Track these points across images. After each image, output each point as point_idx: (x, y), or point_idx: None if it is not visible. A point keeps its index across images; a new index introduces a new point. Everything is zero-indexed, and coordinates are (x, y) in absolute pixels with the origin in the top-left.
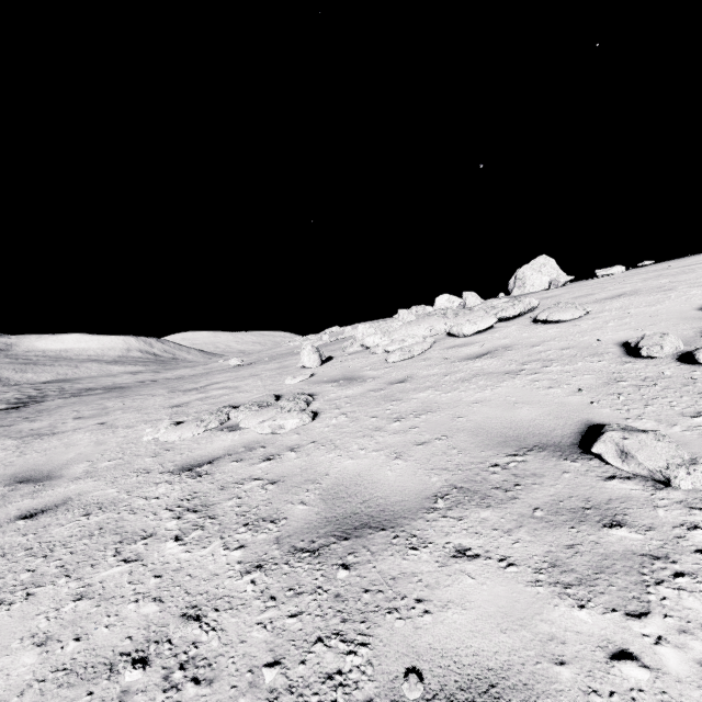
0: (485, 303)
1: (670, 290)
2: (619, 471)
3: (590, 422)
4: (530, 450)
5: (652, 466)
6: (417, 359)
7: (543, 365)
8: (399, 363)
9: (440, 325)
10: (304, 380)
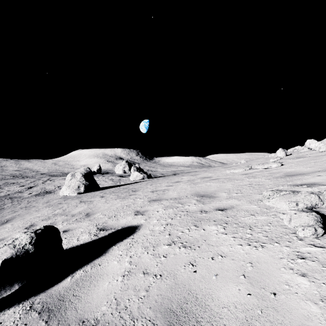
0: None
1: None
2: None
3: None
4: None
5: None
6: None
7: None
8: (325, 151)
9: None
10: (278, 159)
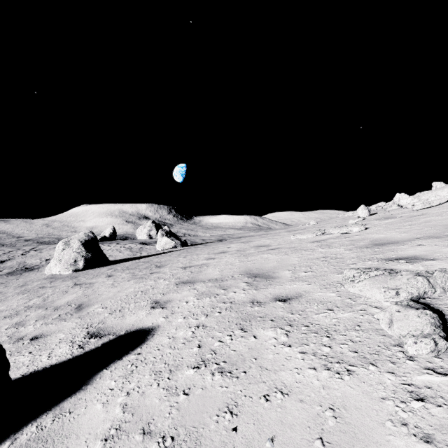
0: None
1: None
2: None
3: None
4: None
5: None
6: (434, 207)
7: None
8: (421, 210)
9: None
10: (359, 220)
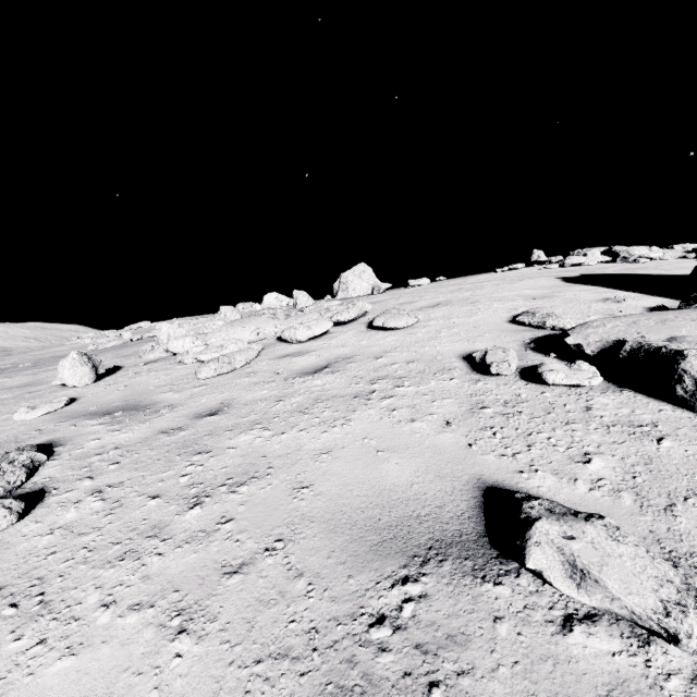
0: (317, 304)
1: (476, 302)
2: (569, 598)
3: (483, 483)
4: (425, 561)
5: (640, 608)
6: (240, 373)
7: (394, 385)
8: (215, 379)
9: (269, 327)
10: (53, 411)
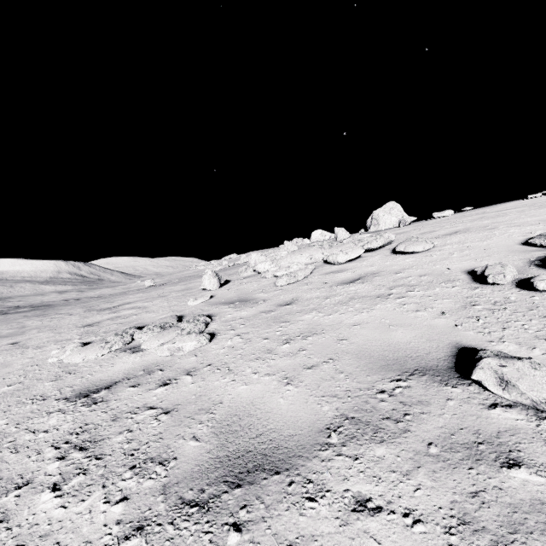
0: (352, 237)
1: (494, 228)
2: (498, 397)
3: (459, 345)
4: (411, 374)
5: (536, 397)
6: (301, 283)
7: (407, 290)
8: (286, 287)
9: (318, 254)
10: (204, 301)
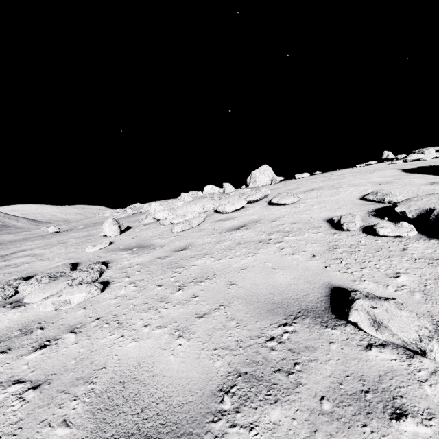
0: (237, 191)
1: (339, 187)
2: (372, 337)
3: (331, 285)
4: (296, 317)
5: (407, 338)
6: (195, 229)
7: (283, 235)
8: (182, 233)
9: (210, 204)
10: (103, 247)
